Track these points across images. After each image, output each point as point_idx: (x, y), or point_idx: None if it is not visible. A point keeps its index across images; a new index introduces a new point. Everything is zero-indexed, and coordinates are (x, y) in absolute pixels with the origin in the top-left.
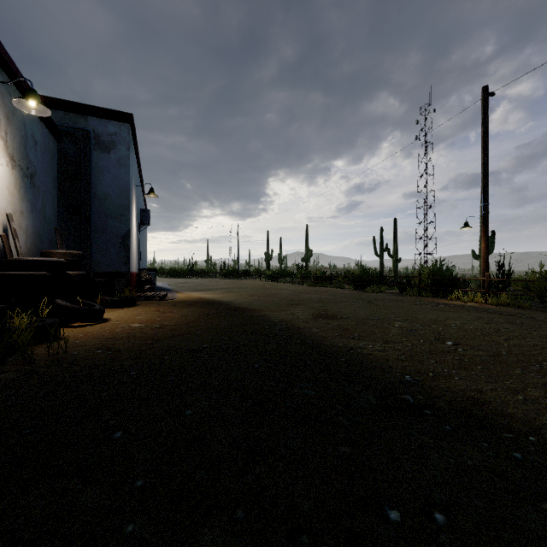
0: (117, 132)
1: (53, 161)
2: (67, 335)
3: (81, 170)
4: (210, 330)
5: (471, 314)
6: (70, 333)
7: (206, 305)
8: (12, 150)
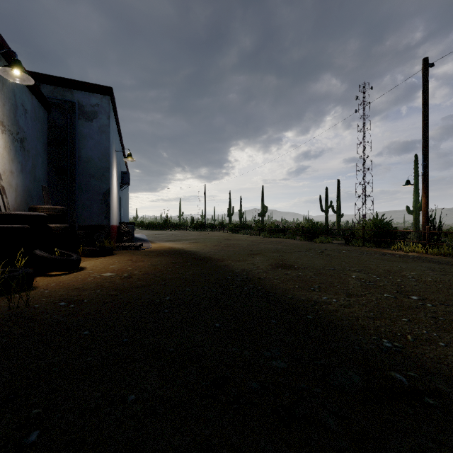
0: (99, 103)
1: (43, 128)
2: (40, 284)
3: (68, 136)
4: (175, 280)
5: (420, 264)
6: (44, 282)
7: (175, 254)
8: (1, 116)
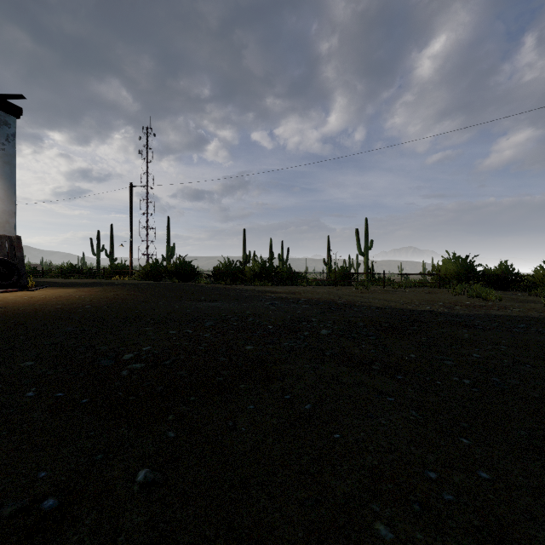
0: None
1: None
2: None
3: None
4: None
5: None
6: None
7: None
8: None
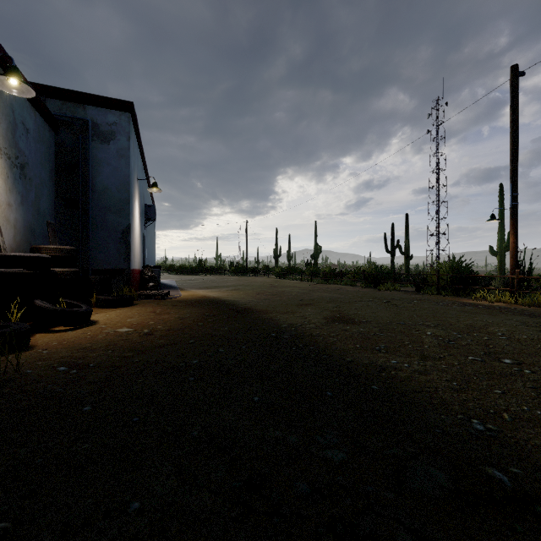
0: (117, 121)
1: (49, 152)
2: (39, 343)
3: (79, 162)
4: (206, 338)
5: (510, 317)
6: (44, 340)
7: (208, 305)
8: None
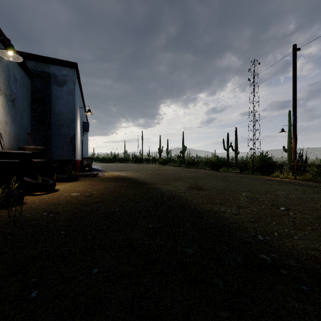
0: (67, 74)
1: (28, 91)
2: (28, 201)
3: (45, 97)
4: (121, 198)
5: (289, 186)
6: (31, 200)
7: (121, 180)
8: None
